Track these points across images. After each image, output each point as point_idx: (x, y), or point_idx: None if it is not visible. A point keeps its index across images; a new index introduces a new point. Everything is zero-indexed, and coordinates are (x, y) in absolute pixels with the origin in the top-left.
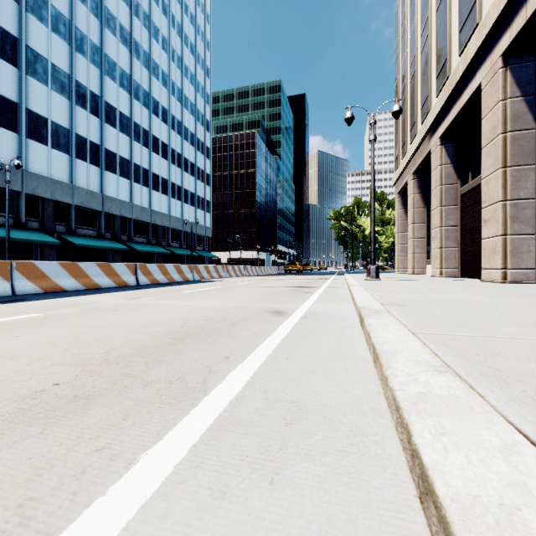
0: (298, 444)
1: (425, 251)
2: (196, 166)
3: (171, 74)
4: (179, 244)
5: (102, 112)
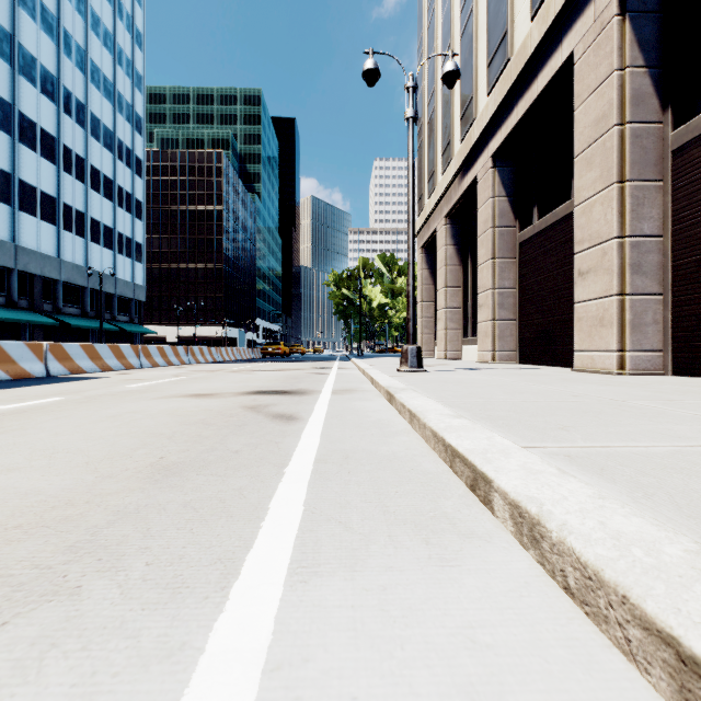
0: None
1: (460, 327)
2: (115, 184)
3: (63, 18)
4: (81, 311)
5: None
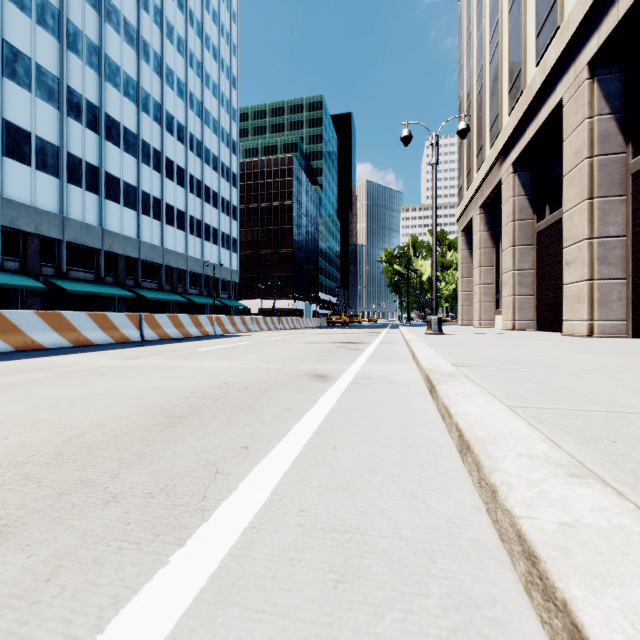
0: (358, 634)
1: (493, 300)
2: (220, 196)
3: (188, 83)
4: (199, 291)
5: (102, 127)
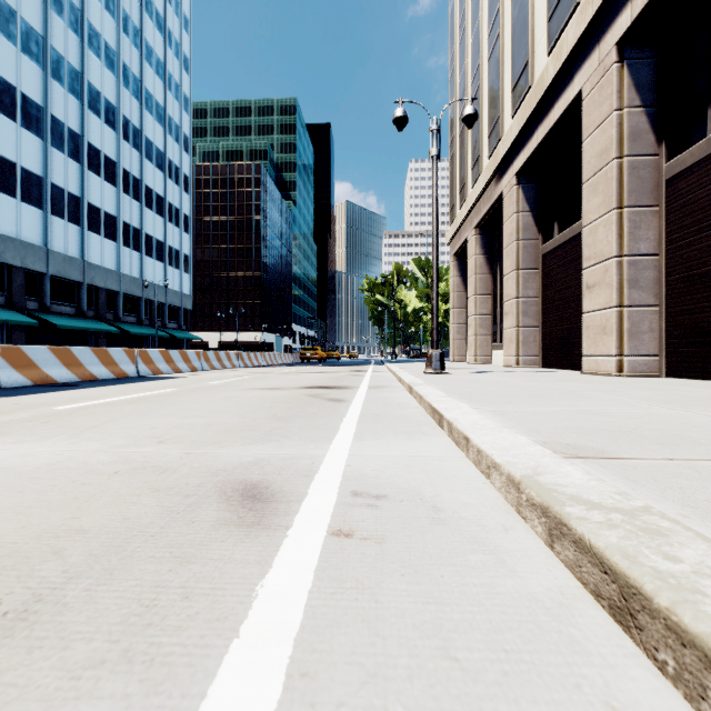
0: None
1: (490, 333)
2: (166, 201)
3: (122, 53)
4: (137, 319)
5: None
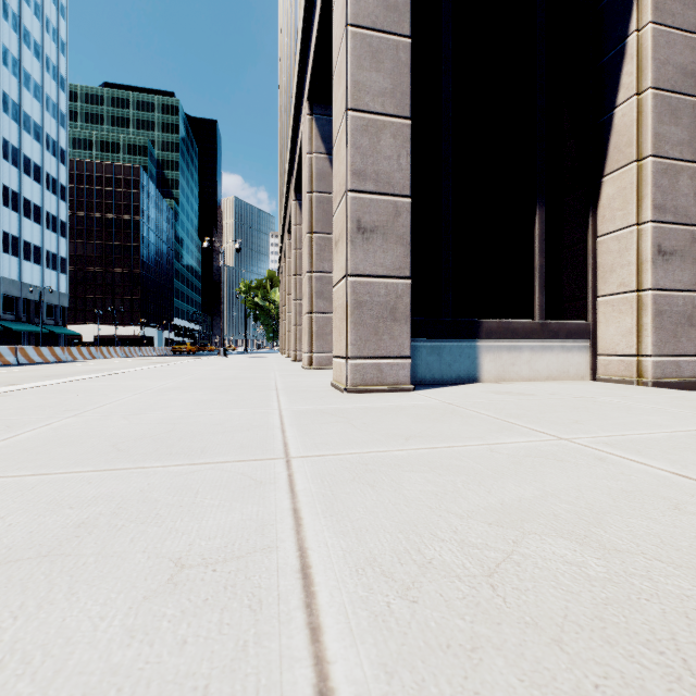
0: None
1: None
2: (44, 210)
3: (2, 83)
4: (16, 317)
5: None
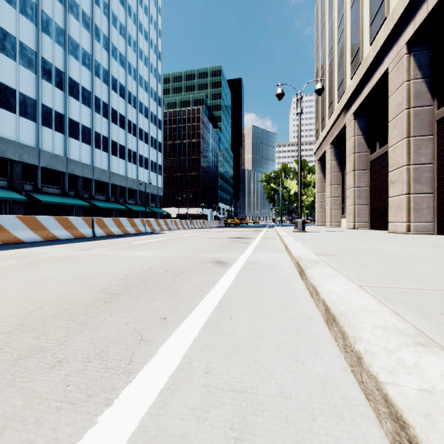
0: None
1: (340, 208)
2: (149, 135)
3: (127, 56)
4: (135, 202)
5: (66, 86)
